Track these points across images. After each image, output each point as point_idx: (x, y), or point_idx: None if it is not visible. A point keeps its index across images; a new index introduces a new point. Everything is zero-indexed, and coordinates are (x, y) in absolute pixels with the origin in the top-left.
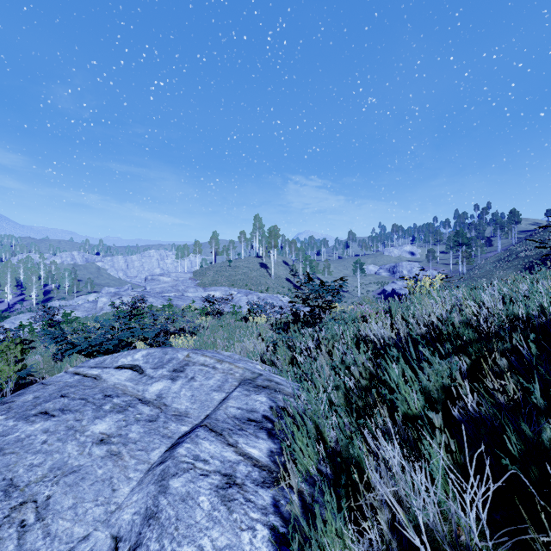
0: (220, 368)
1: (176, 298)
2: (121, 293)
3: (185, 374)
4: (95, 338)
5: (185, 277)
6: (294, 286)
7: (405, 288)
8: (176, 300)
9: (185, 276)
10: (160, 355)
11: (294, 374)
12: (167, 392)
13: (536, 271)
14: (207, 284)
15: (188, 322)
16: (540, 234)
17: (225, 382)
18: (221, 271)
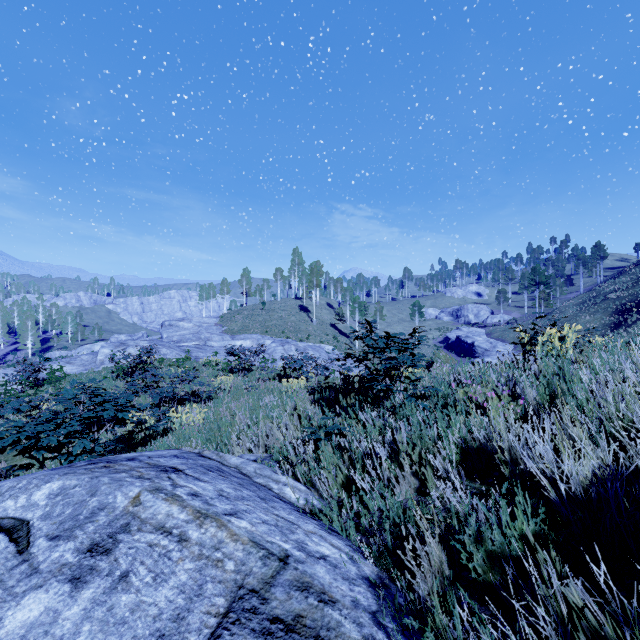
0: (195, 542)
1: (196, 348)
2: (128, 342)
3: (111, 560)
4: (37, 424)
5: (210, 323)
6: (340, 333)
7: (473, 336)
8: (195, 352)
9: (210, 322)
10: (81, 497)
11: (351, 512)
12: (42, 636)
13: (631, 315)
14: (235, 331)
15: (200, 385)
16: (631, 271)
17: (194, 598)
18: (253, 315)
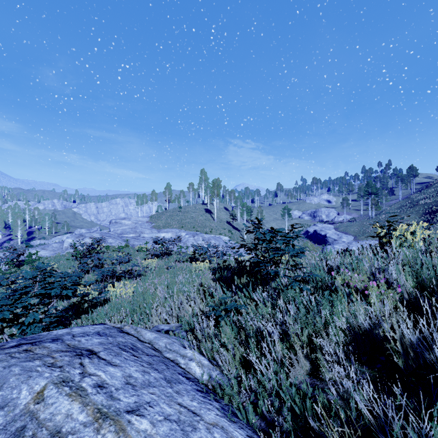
0: None
1: (132, 239)
2: (85, 234)
3: None
4: None
5: (143, 221)
6: (233, 228)
7: (325, 230)
8: (132, 241)
9: (143, 220)
10: None
11: (249, 390)
12: None
13: (436, 216)
14: (161, 226)
15: (132, 266)
16: (435, 185)
17: None
18: (173, 216)
